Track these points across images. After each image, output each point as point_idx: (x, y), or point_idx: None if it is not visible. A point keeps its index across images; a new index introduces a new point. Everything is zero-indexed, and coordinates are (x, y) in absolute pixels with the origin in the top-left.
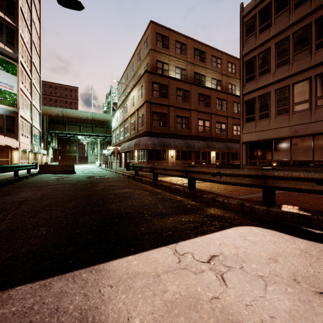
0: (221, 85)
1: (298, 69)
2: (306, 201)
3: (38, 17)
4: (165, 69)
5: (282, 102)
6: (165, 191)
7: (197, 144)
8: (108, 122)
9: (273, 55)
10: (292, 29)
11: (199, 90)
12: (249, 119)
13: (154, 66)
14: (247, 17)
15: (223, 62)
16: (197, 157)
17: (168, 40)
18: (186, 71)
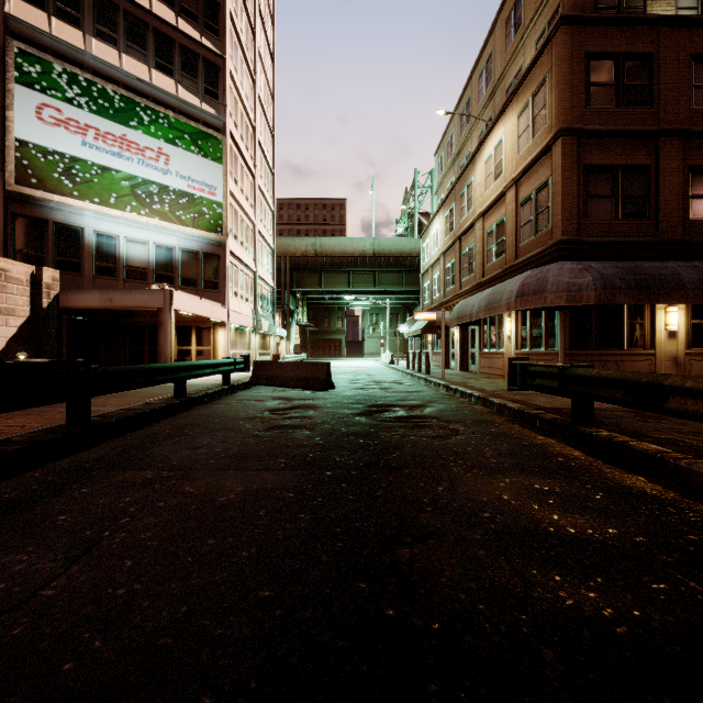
0: None
1: None
2: None
3: (270, 48)
4: (630, 8)
5: None
6: None
7: None
8: (408, 257)
9: None
10: None
11: None
12: None
13: (585, 6)
14: None
15: None
16: None
17: None
18: None
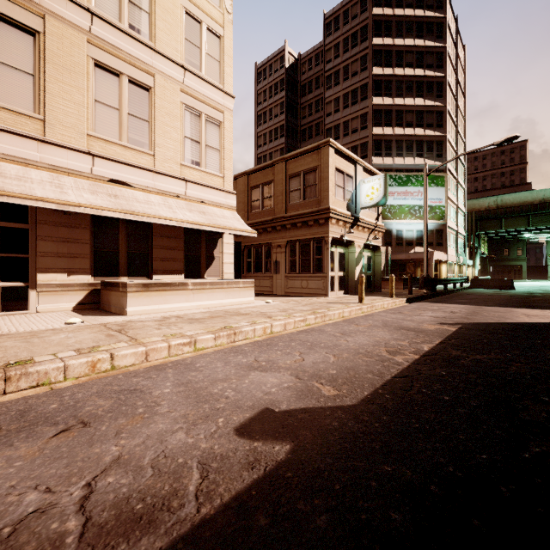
0: None
1: None
2: None
3: (463, 94)
4: None
5: None
6: None
7: None
8: None
9: None
10: None
11: None
12: None
13: None
14: None
15: None
16: None
17: None
18: None
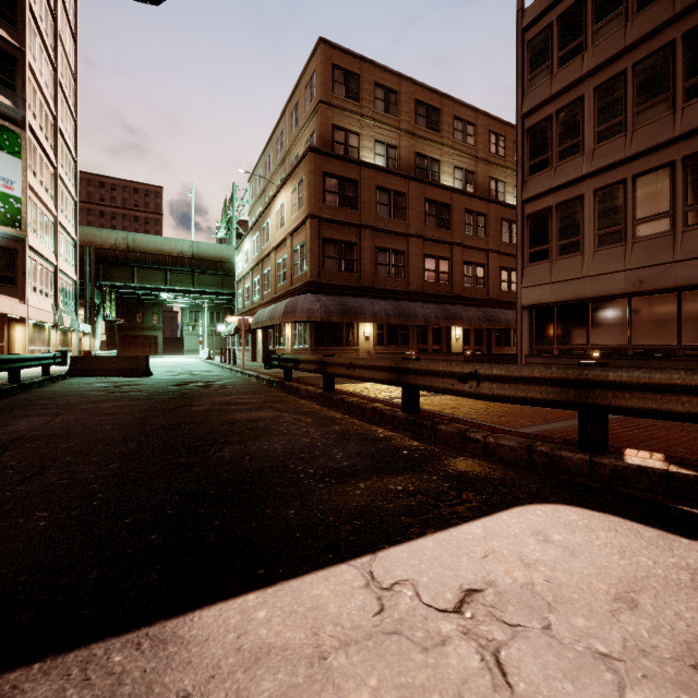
0: (475, 181)
1: (644, 145)
2: (678, 440)
3: (72, 30)
4: (351, 146)
5: (610, 217)
6: (350, 416)
7: (422, 310)
8: (227, 263)
9: (591, 113)
10: (632, 56)
11: (426, 191)
12: (536, 256)
13: (327, 138)
14: (532, 31)
15: (479, 132)
16: (421, 340)
17: (358, 82)
18: (399, 151)
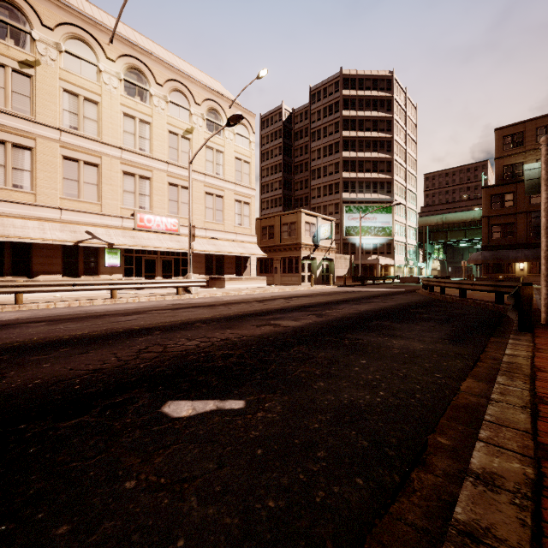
0: None
1: None
2: None
3: (414, 141)
4: (517, 171)
5: None
6: None
7: None
8: None
9: None
10: None
11: None
12: None
13: (499, 174)
14: None
15: None
16: None
17: (522, 135)
18: None
